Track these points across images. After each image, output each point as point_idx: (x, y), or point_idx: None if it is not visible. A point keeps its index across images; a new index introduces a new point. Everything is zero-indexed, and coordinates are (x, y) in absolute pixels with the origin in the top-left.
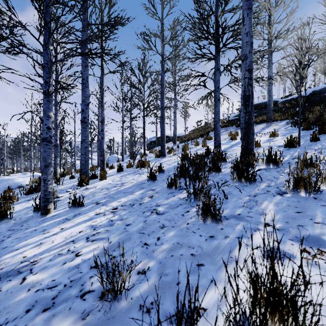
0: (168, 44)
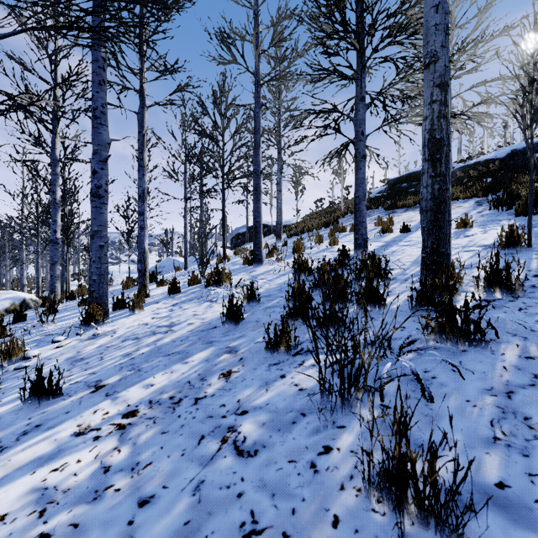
0: (268, 62)
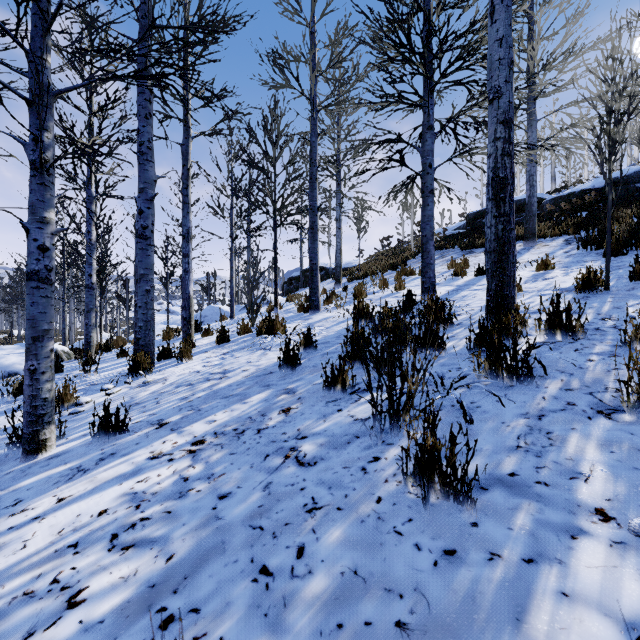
0: (325, 80)
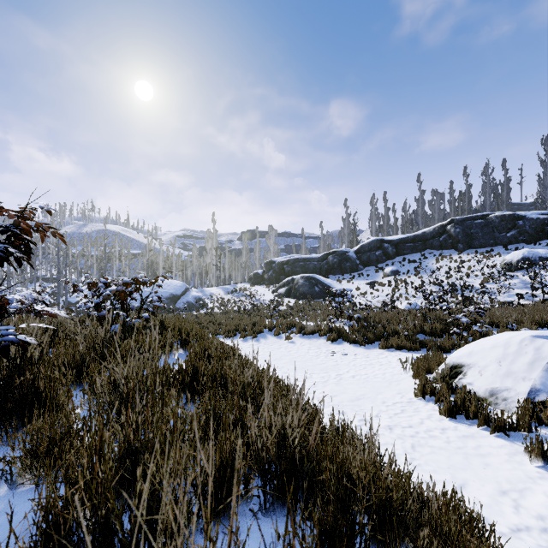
0: None
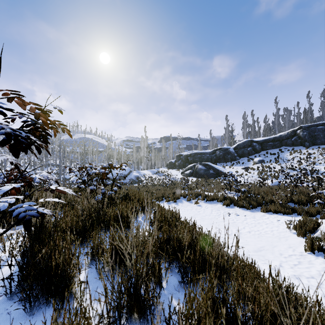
0: None
